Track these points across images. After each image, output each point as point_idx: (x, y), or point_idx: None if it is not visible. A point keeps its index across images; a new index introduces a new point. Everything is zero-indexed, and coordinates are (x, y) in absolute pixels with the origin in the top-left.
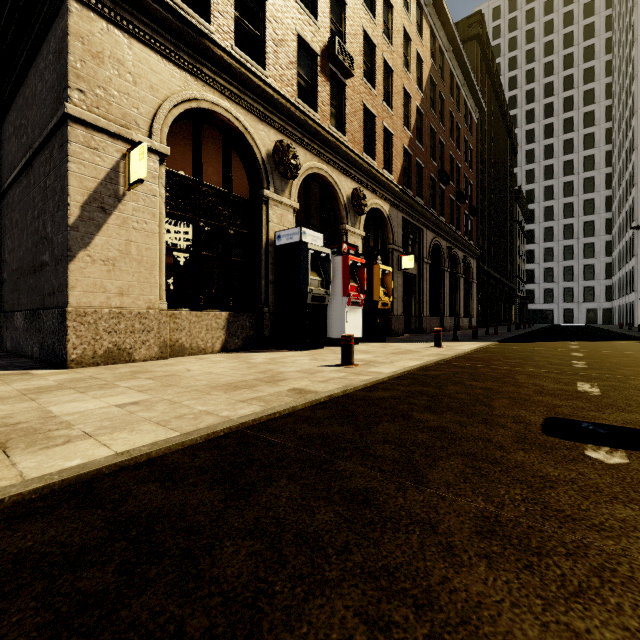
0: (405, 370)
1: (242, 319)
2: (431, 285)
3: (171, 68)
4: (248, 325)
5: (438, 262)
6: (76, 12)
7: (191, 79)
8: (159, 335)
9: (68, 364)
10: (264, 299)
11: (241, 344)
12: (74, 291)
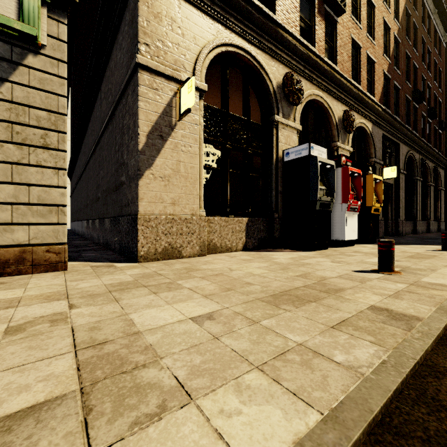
0: None
1: (257, 223)
2: (405, 193)
3: (208, 21)
4: (262, 228)
5: (410, 173)
6: None
7: (222, 28)
8: (199, 236)
9: (138, 259)
10: (274, 207)
11: (257, 244)
12: (142, 202)
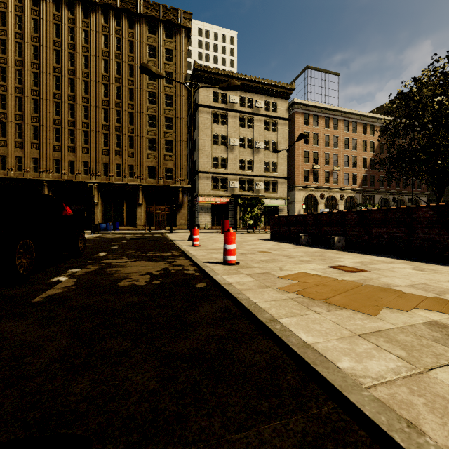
0: None
1: None
2: None
3: (304, 191)
4: None
5: (388, 203)
6: (295, 191)
7: (307, 191)
8: None
9: None
10: None
11: None
12: None
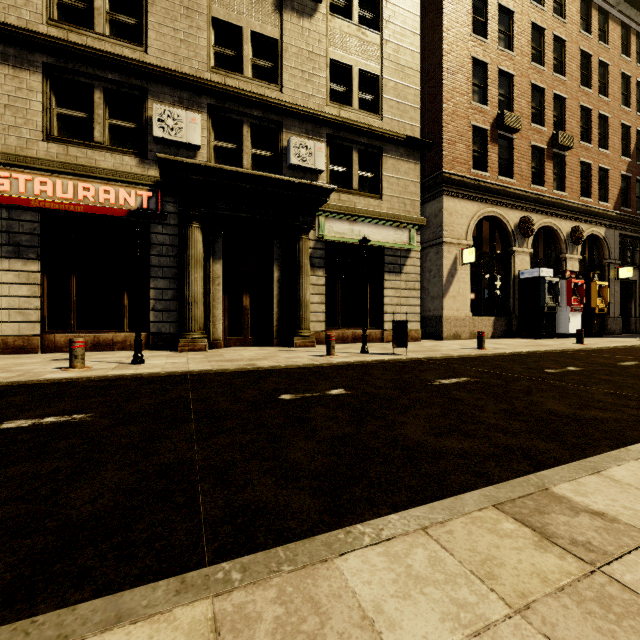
0: (616, 346)
1: (500, 321)
2: None
3: (473, 204)
4: (503, 324)
5: None
6: (445, 200)
7: (480, 204)
8: (469, 328)
9: (443, 339)
10: (512, 309)
11: (500, 334)
12: (444, 310)
